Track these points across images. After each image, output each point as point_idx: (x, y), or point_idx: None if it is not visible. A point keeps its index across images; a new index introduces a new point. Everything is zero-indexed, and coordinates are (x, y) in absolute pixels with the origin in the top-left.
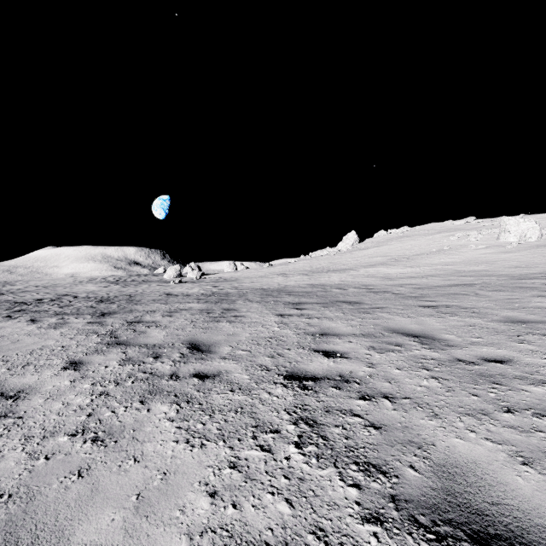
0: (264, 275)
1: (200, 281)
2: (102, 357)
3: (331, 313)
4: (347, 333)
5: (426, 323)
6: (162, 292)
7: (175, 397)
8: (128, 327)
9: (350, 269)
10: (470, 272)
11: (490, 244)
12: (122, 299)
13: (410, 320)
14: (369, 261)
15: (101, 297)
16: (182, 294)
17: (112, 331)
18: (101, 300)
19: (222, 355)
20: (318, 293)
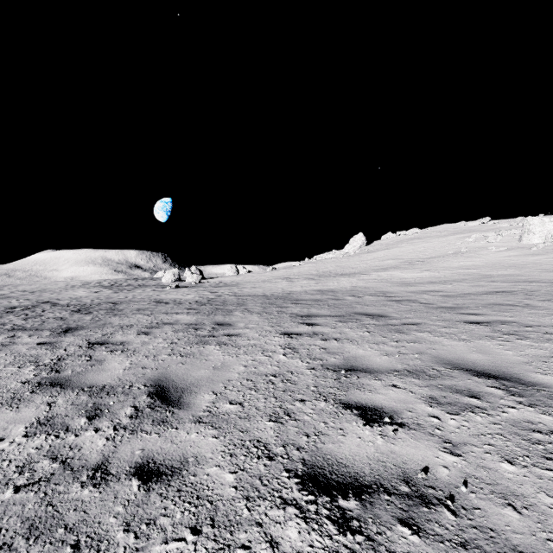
0: (266, 280)
1: (199, 286)
2: (11, 413)
3: (353, 332)
4: (385, 369)
5: (492, 351)
6: (153, 298)
7: (72, 551)
8: (85, 351)
9: (360, 273)
10: (500, 277)
11: (512, 246)
12: (103, 308)
13: (466, 345)
14: (380, 264)
15: (82, 305)
16: (174, 302)
17: (59, 359)
18: (79, 309)
19: (197, 413)
20: (330, 302)
